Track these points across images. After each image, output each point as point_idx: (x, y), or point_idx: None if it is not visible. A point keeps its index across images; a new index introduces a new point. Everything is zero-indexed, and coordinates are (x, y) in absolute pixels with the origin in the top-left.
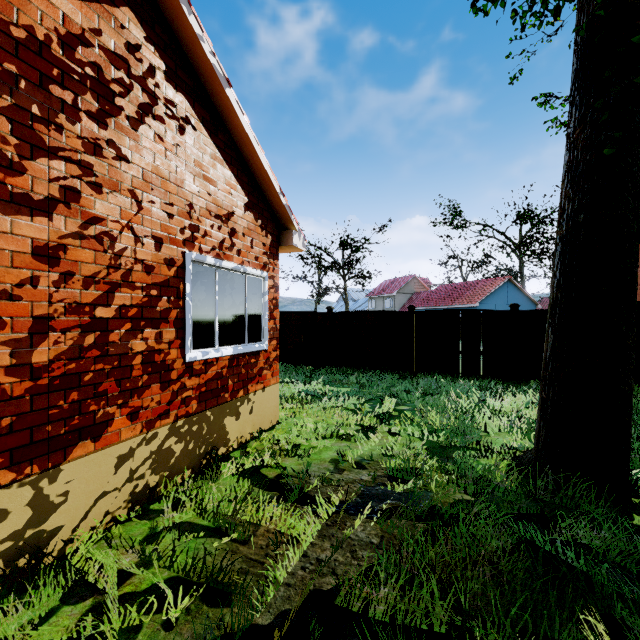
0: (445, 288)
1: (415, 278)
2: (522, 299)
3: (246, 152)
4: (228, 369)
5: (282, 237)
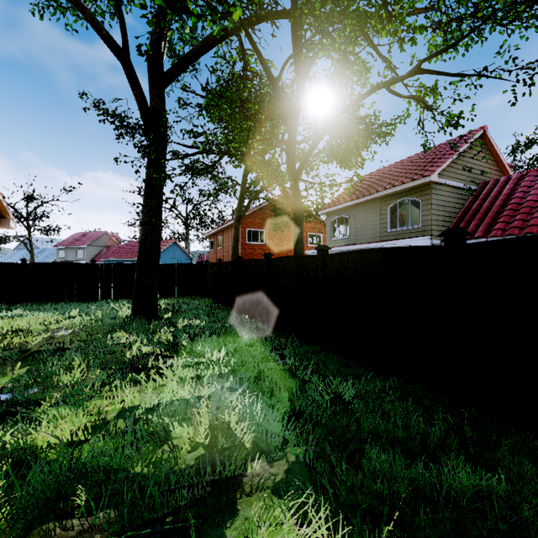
0: (131, 244)
1: (107, 234)
2: (183, 255)
3: None
4: None
5: (1, 221)
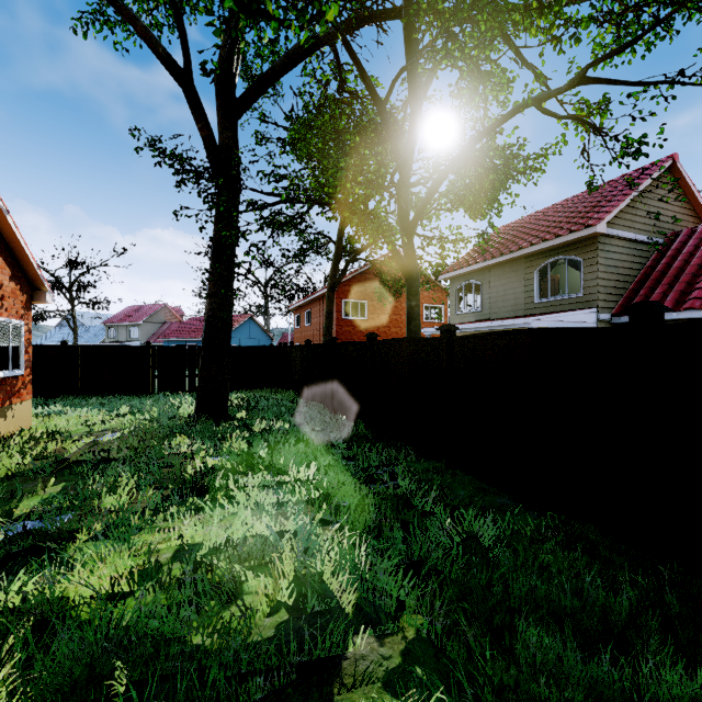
0: (197, 320)
1: (166, 307)
2: (262, 334)
3: (13, 245)
4: (0, 386)
5: (35, 295)
